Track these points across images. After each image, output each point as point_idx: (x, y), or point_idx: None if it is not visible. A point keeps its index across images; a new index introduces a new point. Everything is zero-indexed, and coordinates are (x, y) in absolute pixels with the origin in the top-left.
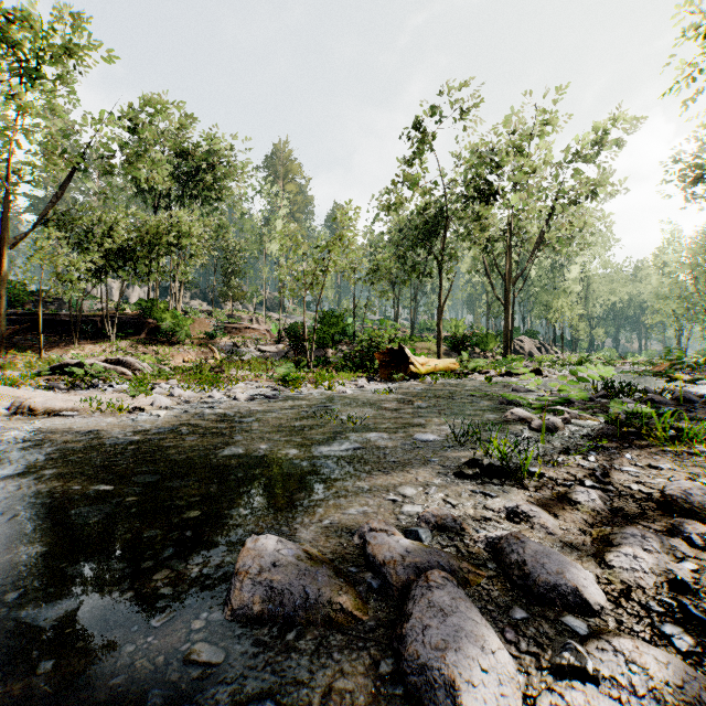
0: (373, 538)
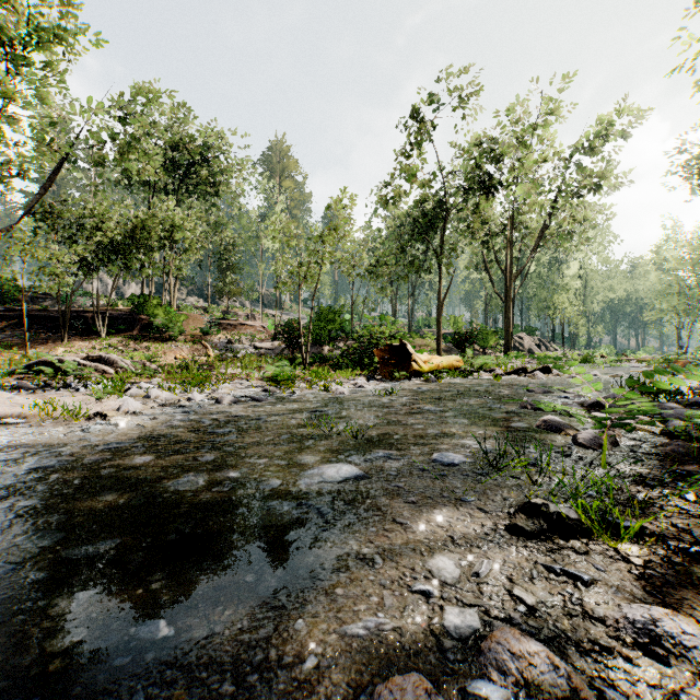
0: None
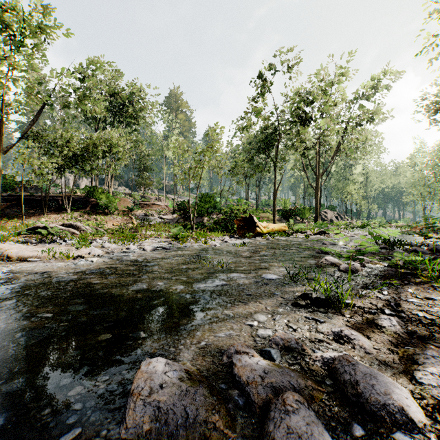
0: (238, 361)
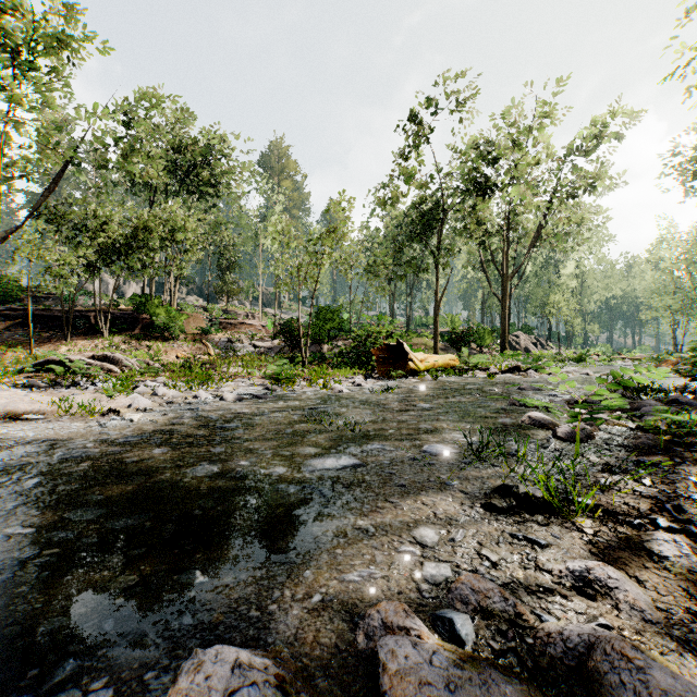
0: (390, 657)
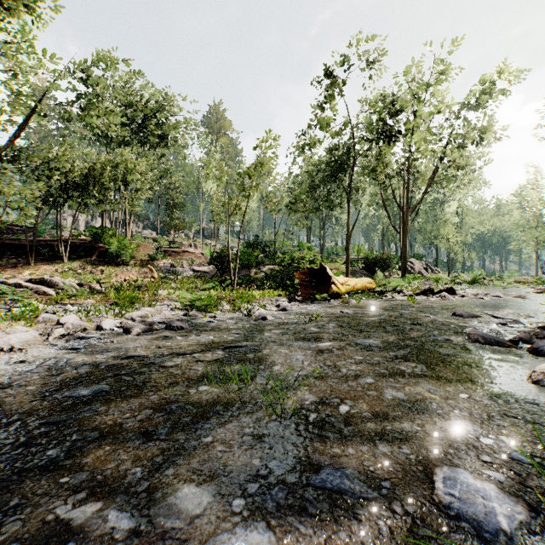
0: None
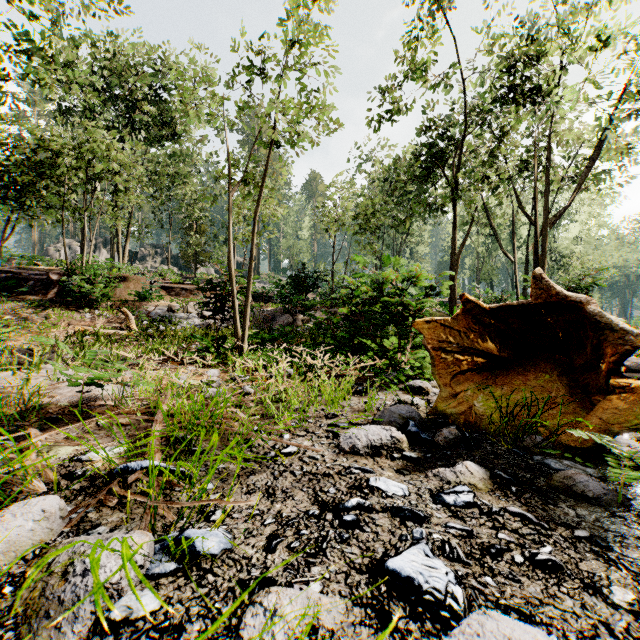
0: None
